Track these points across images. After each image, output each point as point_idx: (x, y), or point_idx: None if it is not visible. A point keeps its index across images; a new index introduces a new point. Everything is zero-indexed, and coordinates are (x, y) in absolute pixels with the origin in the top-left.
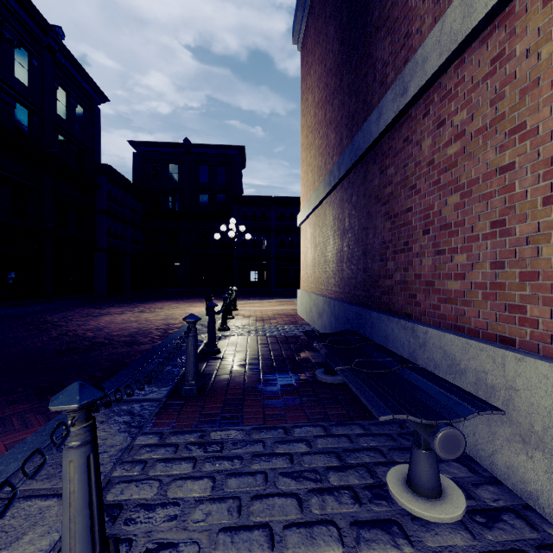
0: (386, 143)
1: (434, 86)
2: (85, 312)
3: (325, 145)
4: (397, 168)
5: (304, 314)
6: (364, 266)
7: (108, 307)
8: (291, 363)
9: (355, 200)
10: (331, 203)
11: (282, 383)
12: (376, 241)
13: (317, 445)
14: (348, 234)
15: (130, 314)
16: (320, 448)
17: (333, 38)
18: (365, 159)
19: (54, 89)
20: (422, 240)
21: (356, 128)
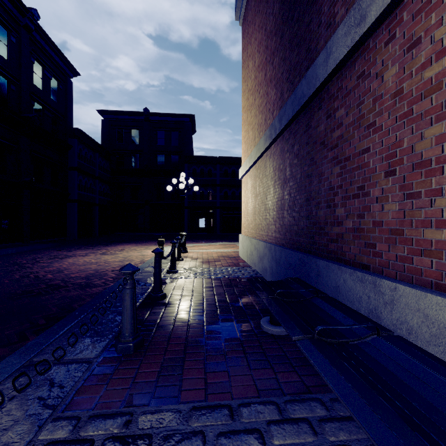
0: (334, 84)
1: (402, 4)
2: (54, 254)
3: (265, 103)
4: (349, 109)
5: (245, 257)
6: (307, 213)
7: (75, 249)
8: (235, 309)
9: (297, 148)
10: (271, 155)
11: (227, 335)
12: (321, 187)
13: (272, 440)
14: (289, 183)
15: (92, 256)
16: (276, 445)
17: (273, 1)
18: (308, 107)
19: (30, 63)
20: (383, 183)
21: (298, 78)
